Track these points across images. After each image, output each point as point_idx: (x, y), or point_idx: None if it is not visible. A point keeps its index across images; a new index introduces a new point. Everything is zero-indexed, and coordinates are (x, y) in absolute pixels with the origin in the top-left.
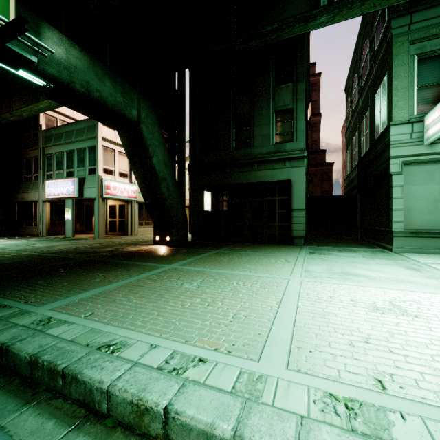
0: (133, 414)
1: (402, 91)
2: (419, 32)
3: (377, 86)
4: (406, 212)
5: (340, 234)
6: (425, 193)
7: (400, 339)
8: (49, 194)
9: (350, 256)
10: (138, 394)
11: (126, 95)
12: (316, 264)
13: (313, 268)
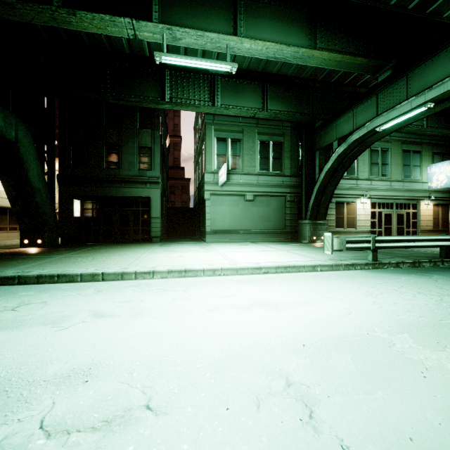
0: (91, 277)
1: (210, 155)
2: (217, 126)
3: (203, 144)
4: (212, 220)
5: (189, 235)
6: (220, 211)
7: (172, 260)
8: None
9: (181, 245)
10: (92, 272)
11: (6, 119)
12: (160, 249)
13: (158, 250)
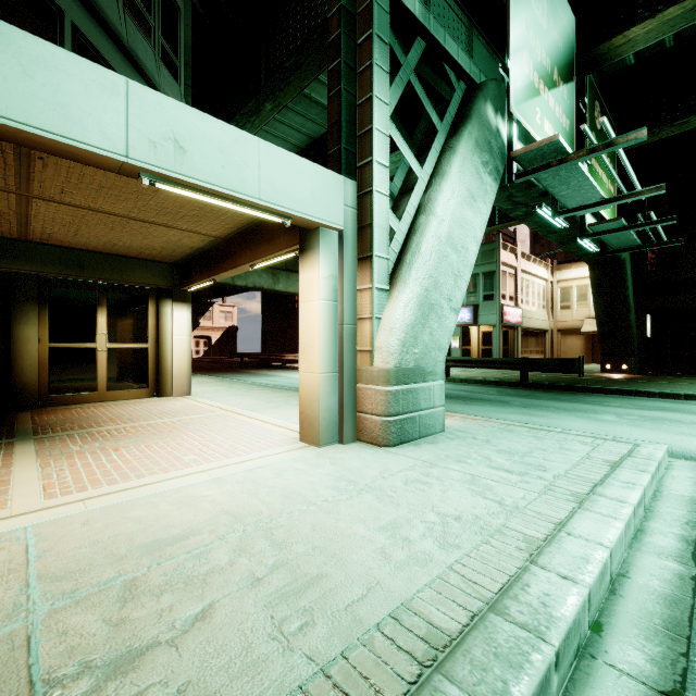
0: None
1: None
2: None
3: None
4: None
5: None
6: None
7: None
8: None
9: None
10: None
11: None
12: None
13: None
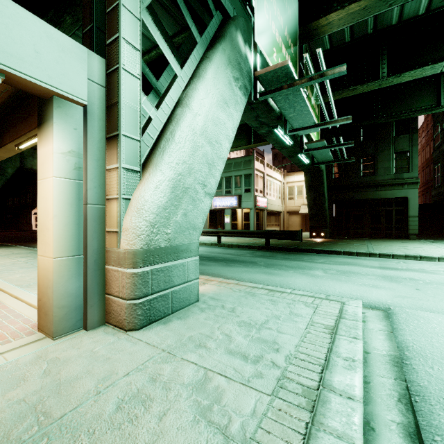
0: None
1: None
2: None
3: None
4: None
5: (432, 233)
6: None
7: None
8: (215, 206)
9: None
10: None
11: None
12: None
13: None
